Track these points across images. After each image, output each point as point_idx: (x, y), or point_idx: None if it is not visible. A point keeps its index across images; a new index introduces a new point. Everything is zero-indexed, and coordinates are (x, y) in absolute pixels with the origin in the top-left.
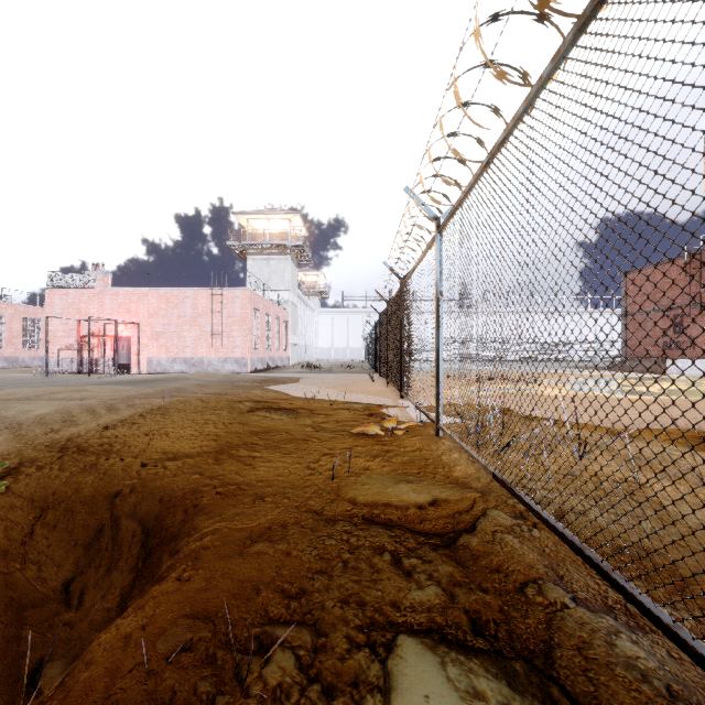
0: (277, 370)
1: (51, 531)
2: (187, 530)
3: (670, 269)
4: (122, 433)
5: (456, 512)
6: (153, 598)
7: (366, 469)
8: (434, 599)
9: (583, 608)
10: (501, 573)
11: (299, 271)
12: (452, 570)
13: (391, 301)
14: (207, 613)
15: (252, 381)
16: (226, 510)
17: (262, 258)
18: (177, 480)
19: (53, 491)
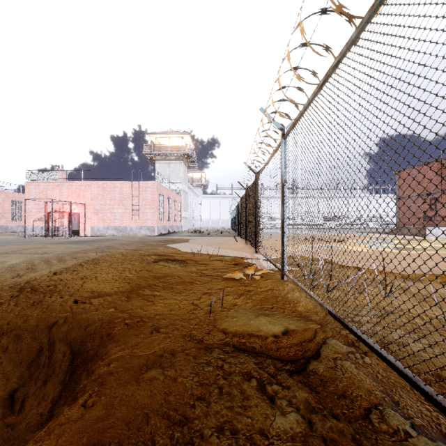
0: (174, 234)
1: (3, 352)
2: (101, 354)
3: (427, 169)
4: (65, 277)
5: (303, 341)
6: (60, 425)
7: (234, 305)
8: (296, 428)
9: (424, 438)
10: (347, 399)
11: (188, 171)
12: (307, 396)
13: (249, 188)
14: (101, 444)
15: (158, 241)
16: (130, 339)
17: (165, 162)
18: (98, 313)
19: (7, 322)
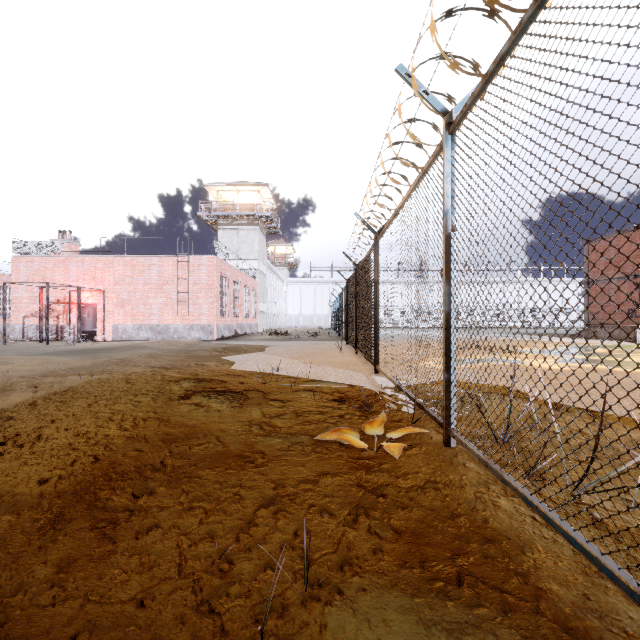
0: (244, 337)
1: None
2: None
3: (635, 236)
4: None
5: None
6: None
7: (343, 563)
8: None
9: None
10: None
11: (269, 243)
12: None
13: (361, 263)
14: None
15: (212, 350)
16: None
17: (232, 228)
18: None
19: None
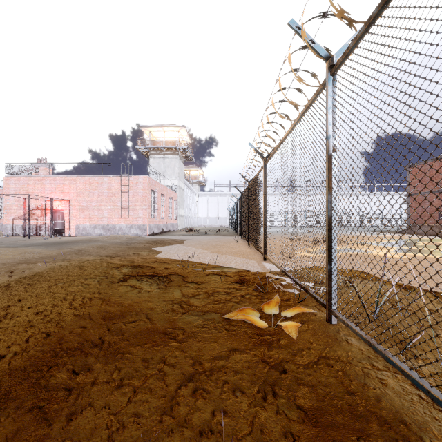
0: (168, 233)
1: None
2: None
3: None
4: None
5: None
6: None
7: None
8: None
9: None
10: None
11: (185, 167)
12: None
13: (253, 180)
14: None
15: (145, 243)
16: None
17: (160, 157)
18: None
19: None
